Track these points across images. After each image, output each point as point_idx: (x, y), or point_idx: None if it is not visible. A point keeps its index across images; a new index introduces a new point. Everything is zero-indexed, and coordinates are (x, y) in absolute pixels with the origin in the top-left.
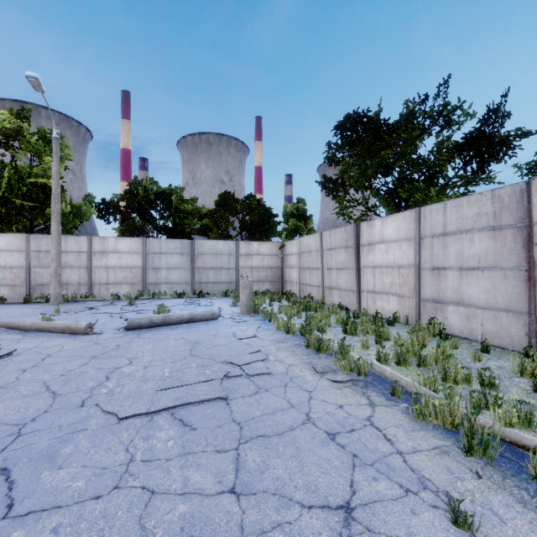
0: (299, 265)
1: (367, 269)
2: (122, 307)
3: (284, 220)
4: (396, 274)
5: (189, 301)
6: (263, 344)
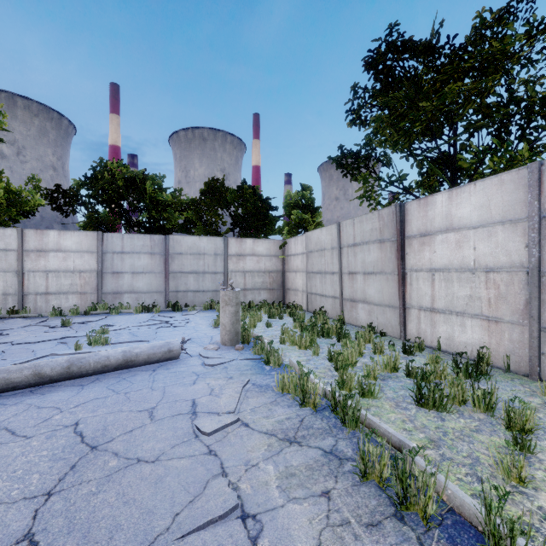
0: (305, 268)
1: (420, 274)
2: (49, 330)
3: (286, 212)
4: (481, 282)
5: (155, 318)
6: (250, 454)
